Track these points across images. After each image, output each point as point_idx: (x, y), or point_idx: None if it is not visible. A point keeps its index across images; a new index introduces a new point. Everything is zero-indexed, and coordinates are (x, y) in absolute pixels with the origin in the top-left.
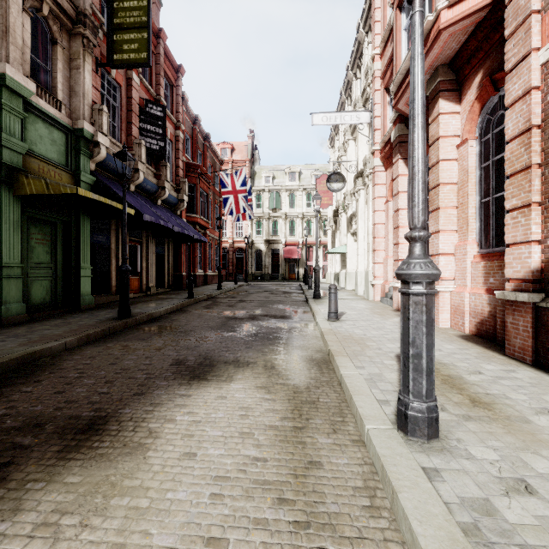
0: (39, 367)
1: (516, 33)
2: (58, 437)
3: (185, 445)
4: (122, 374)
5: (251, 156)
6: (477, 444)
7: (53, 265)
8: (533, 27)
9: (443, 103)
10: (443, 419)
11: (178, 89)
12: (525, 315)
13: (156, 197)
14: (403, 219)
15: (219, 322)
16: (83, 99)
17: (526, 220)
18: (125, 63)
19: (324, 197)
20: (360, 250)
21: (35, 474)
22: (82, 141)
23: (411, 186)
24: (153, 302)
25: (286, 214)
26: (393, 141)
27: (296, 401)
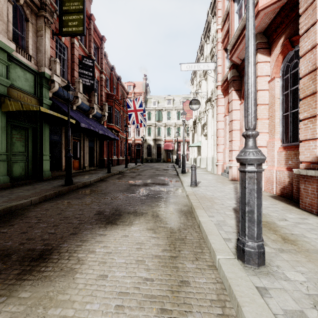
0: (13, 216)
1: (307, 10)
2: (19, 264)
3: (100, 269)
4: (64, 220)
5: (145, 90)
6: (290, 269)
7: (26, 153)
8: (317, 6)
9: (259, 56)
10: (266, 252)
11: (102, 50)
12: (312, 184)
13: (89, 113)
14: (235, 126)
15: (125, 187)
16: (44, 55)
17: (313, 125)
18: (70, 33)
19: (188, 114)
20: (209, 145)
21: (0, 291)
22: (44, 80)
23: (246, 102)
24: (87, 175)
25: (165, 124)
26: (229, 80)
27: (172, 239)
